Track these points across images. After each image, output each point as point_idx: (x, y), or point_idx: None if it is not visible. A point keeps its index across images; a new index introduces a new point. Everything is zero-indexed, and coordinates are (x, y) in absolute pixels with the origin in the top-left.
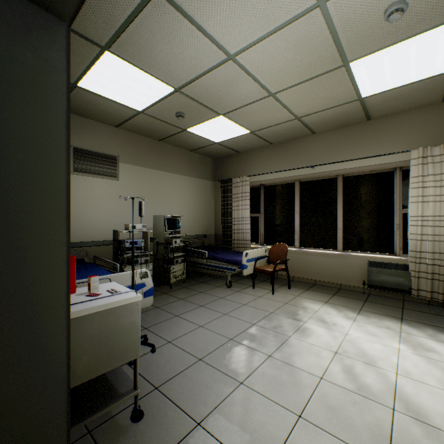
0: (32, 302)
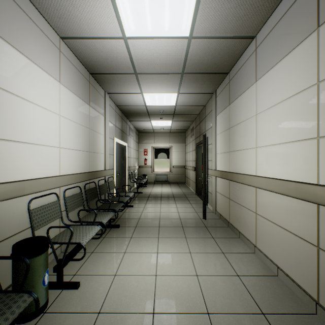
0: (199, 169)
